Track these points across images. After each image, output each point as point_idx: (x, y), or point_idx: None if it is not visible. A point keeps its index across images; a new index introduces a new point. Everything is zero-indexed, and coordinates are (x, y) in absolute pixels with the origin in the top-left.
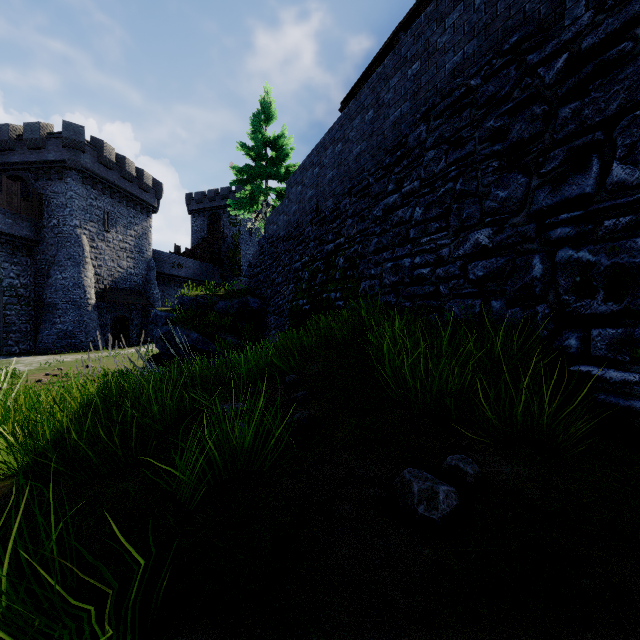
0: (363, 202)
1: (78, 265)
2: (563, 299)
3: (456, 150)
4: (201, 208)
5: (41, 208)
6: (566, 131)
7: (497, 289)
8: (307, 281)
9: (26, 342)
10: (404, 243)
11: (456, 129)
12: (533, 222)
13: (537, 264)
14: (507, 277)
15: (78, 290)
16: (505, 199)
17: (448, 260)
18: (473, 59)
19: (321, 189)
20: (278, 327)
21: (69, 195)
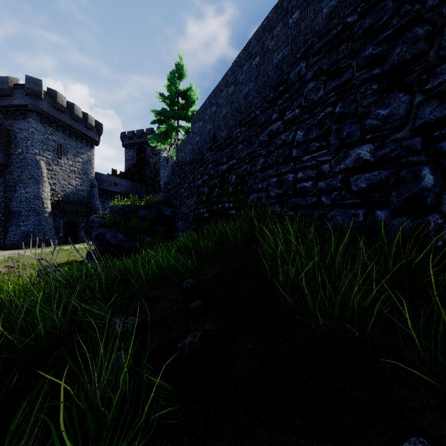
0: (251, 130)
1: (37, 183)
2: None
3: (334, 79)
4: (132, 143)
5: (9, 140)
6: None
7: (381, 199)
8: (206, 194)
9: None
10: (287, 161)
11: (334, 61)
12: (418, 136)
13: (427, 175)
14: (391, 188)
15: (37, 201)
16: (387, 116)
17: (329, 174)
18: (349, 0)
19: (217, 123)
20: (184, 230)
21: (30, 131)
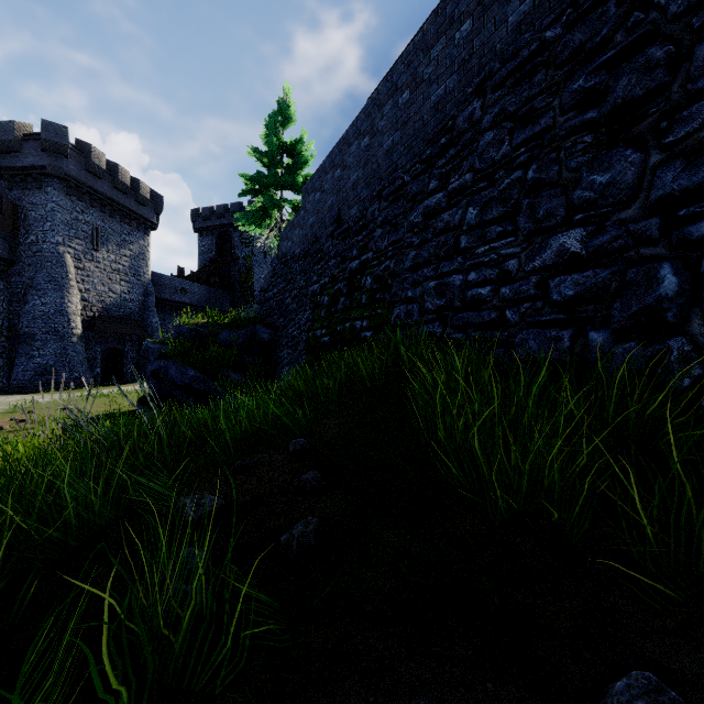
0: (396, 206)
1: (61, 289)
2: None
3: (525, 127)
4: (209, 226)
5: (16, 222)
6: None
7: (597, 315)
8: (326, 307)
9: None
10: (452, 255)
11: (525, 99)
12: (654, 216)
13: (668, 276)
14: (612, 297)
15: (60, 318)
16: (606, 185)
17: (517, 275)
18: (548, 4)
19: (344, 195)
20: (292, 363)
21: (50, 207)
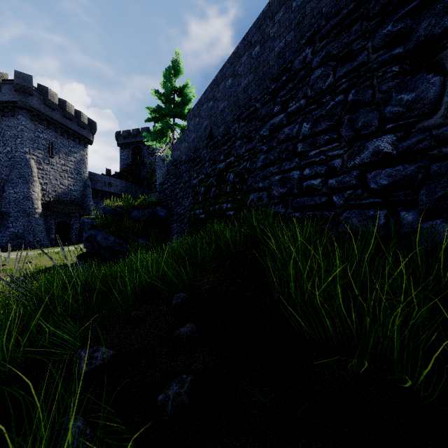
0: (251, 125)
1: (27, 182)
2: None
3: (345, 64)
4: (127, 142)
5: None
6: None
7: (407, 199)
8: (203, 194)
9: None
10: (291, 157)
11: (345, 44)
12: None
13: None
14: (419, 185)
15: (27, 202)
16: (412, 101)
17: (341, 170)
18: None
19: (214, 119)
20: (180, 232)
21: (20, 128)
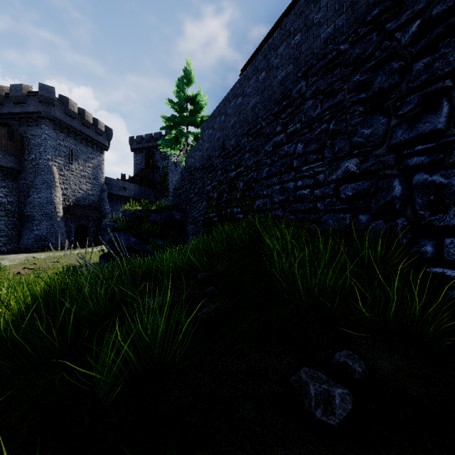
0: (257, 140)
1: (50, 188)
2: (419, 214)
3: (329, 99)
4: (140, 147)
5: (23, 146)
6: (420, 80)
7: (363, 205)
8: (216, 199)
9: (12, 244)
10: (289, 171)
11: (329, 83)
12: (392, 153)
13: (397, 186)
14: (371, 196)
15: (50, 206)
16: (369, 135)
17: (324, 183)
18: (342, 30)
19: (226, 132)
20: (195, 233)
21: (43, 137)
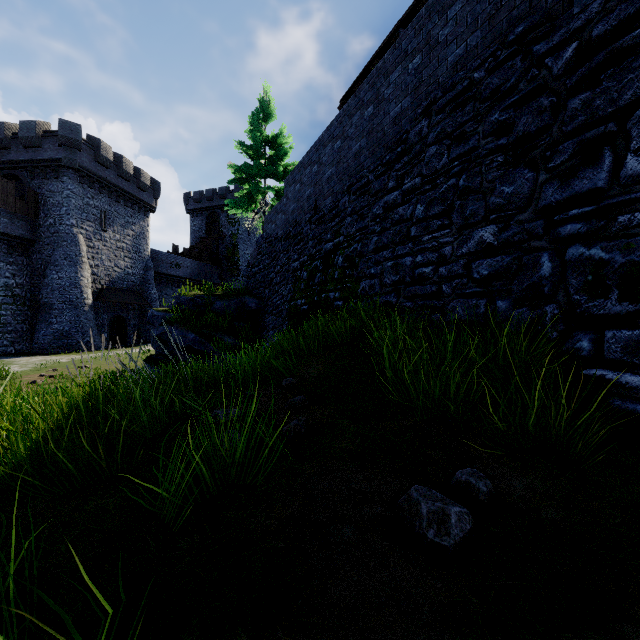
0: (363, 200)
1: (75, 265)
2: (574, 299)
3: (459, 145)
4: (199, 208)
5: (37, 207)
6: (576, 123)
7: (503, 288)
8: (305, 281)
9: (22, 342)
10: (405, 241)
11: (459, 123)
12: (541, 218)
13: (546, 262)
14: (513, 276)
15: (74, 290)
16: (511, 195)
17: (451, 259)
18: (476, 51)
19: (320, 187)
20: (276, 327)
21: (65, 194)
